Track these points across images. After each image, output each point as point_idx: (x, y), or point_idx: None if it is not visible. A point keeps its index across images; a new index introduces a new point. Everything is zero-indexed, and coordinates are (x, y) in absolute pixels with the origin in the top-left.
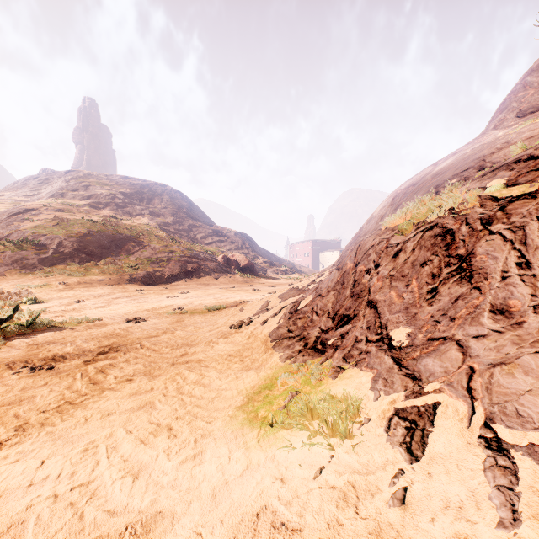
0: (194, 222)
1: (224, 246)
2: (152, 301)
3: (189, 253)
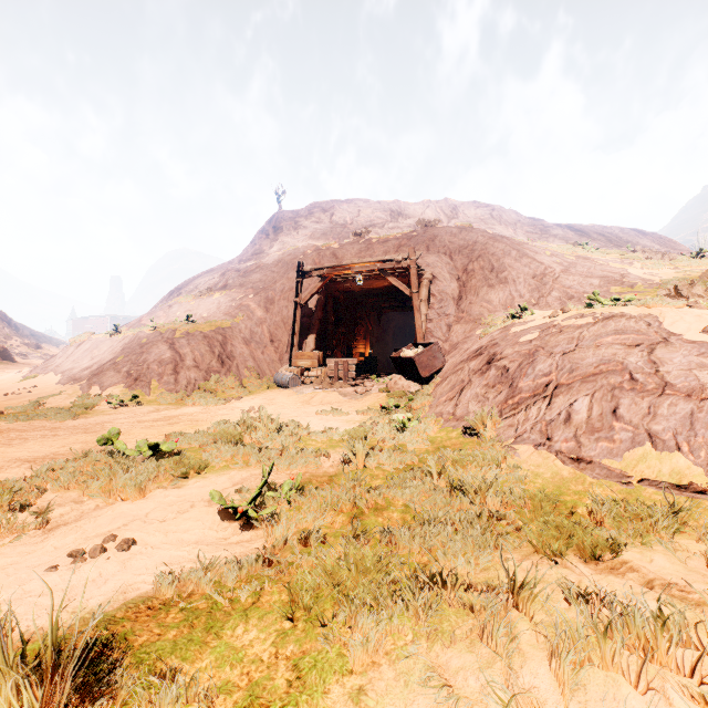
0: None
1: None
2: None
3: None
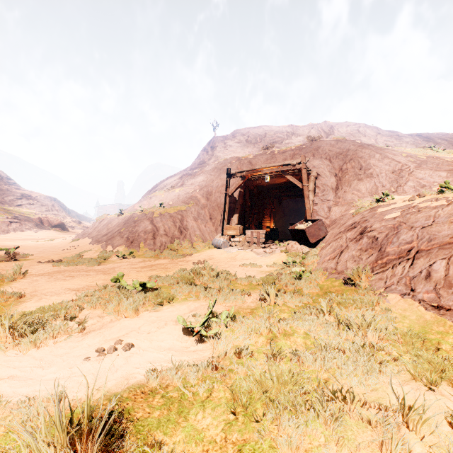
0: (0, 186)
1: (34, 208)
2: (12, 241)
3: (10, 216)
